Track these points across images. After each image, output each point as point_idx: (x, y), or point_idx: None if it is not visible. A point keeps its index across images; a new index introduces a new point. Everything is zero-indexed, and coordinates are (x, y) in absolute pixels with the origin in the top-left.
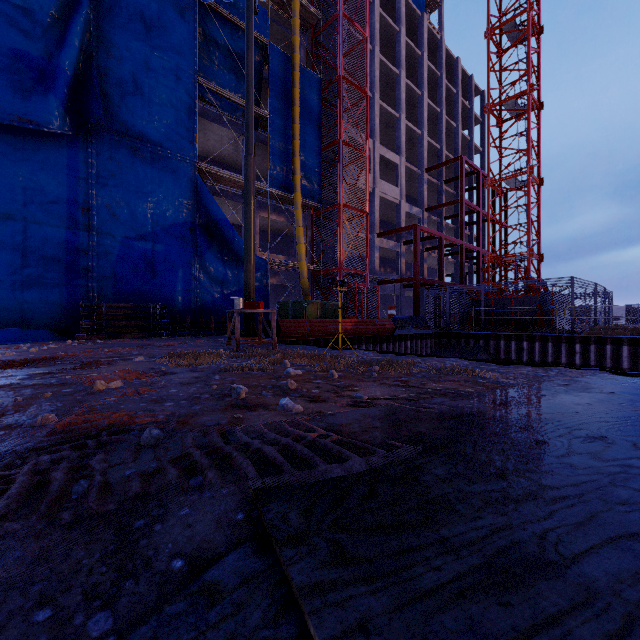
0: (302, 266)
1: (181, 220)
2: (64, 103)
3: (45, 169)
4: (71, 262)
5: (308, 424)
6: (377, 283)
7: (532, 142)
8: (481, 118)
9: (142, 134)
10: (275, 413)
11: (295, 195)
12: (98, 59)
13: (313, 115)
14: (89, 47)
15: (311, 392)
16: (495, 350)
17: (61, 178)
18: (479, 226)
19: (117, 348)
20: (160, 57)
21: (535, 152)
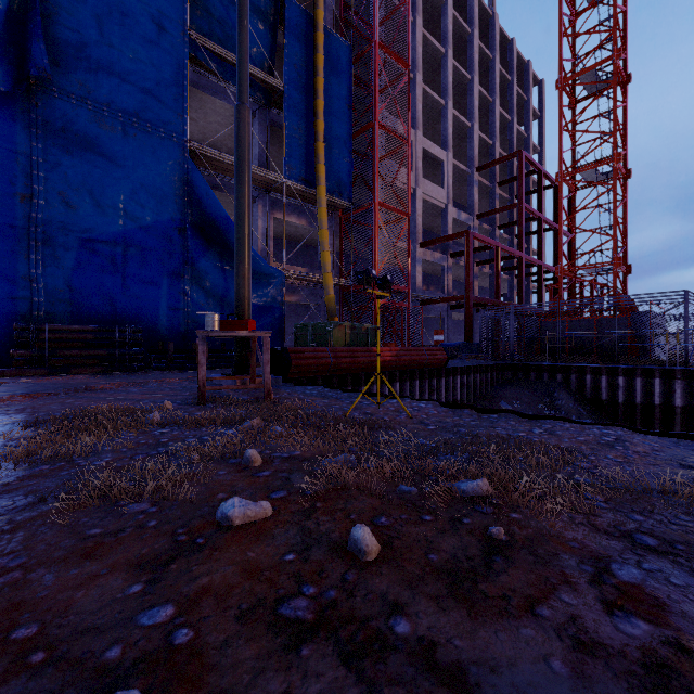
0: (327, 279)
1: (166, 216)
2: None
3: None
4: (4, 268)
5: None
6: (419, 303)
7: (618, 123)
8: (539, 112)
9: (110, 99)
10: None
11: (318, 189)
12: None
13: (341, 91)
14: None
15: None
16: (578, 387)
17: None
18: (540, 235)
19: None
20: None
21: (621, 136)
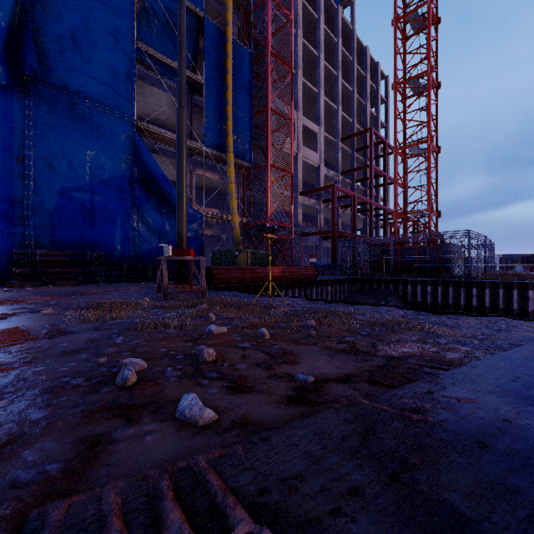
0: (234, 219)
1: (120, 173)
2: None
3: None
4: (5, 210)
5: (217, 486)
6: (300, 235)
7: (432, 115)
8: (385, 99)
9: (80, 90)
10: (167, 429)
11: (228, 155)
12: (34, 14)
13: (244, 84)
14: (24, 1)
15: (234, 368)
16: (403, 293)
17: None
18: (385, 188)
19: (35, 297)
20: (98, 18)
21: (434, 124)
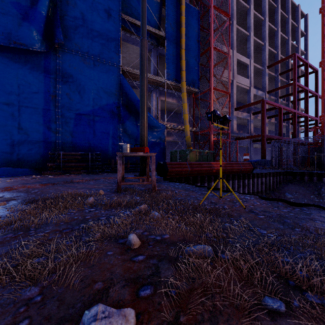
0: (186, 128)
1: (111, 101)
2: (40, 32)
3: (31, 73)
4: (46, 128)
5: None
6: (235, 139)
7: None
8: (304, 32)
9: (88, 50)
10: None
11: (182, 83)
12: (62, 6)
13: (193, 33)
14: None
15: None
16: None
17: (40, 78)
18: (307, 100)
19: (30, 185)
20: (98, 3)
21: None
